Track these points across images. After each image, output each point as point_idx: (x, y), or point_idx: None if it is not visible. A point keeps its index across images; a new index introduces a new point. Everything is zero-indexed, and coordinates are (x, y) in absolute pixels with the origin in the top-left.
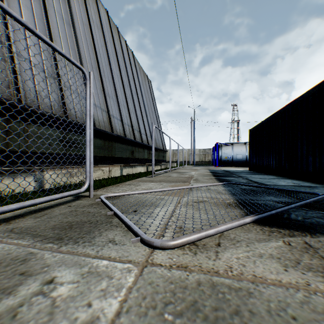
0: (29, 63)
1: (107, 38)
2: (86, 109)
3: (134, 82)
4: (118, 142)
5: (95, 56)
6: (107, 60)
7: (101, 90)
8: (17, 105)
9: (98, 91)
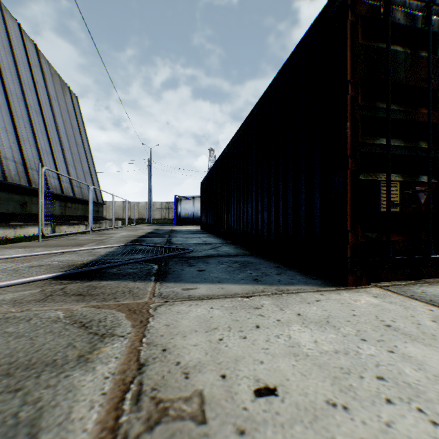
0: None
1: None
2: None
3: (37, 94)
4: None
5: None
6: None
7: None
8: None
9: None
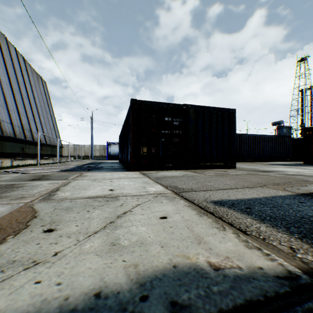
0: None
1: None
2: None
3: (26, 87)
4: (9, 141)
5: None
6: None
7: None
8: None
9: None
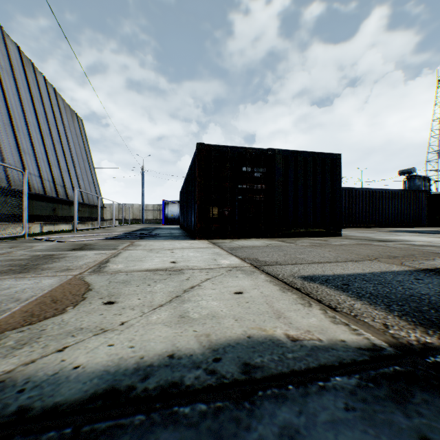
0: None
1: (20, 82)
2: (25, 191)
3: (57, 127)
4: (37, 199)
5: (8, 110)
6: (22, 110)
7: (16, 147)
8: None
9: (13, 149)
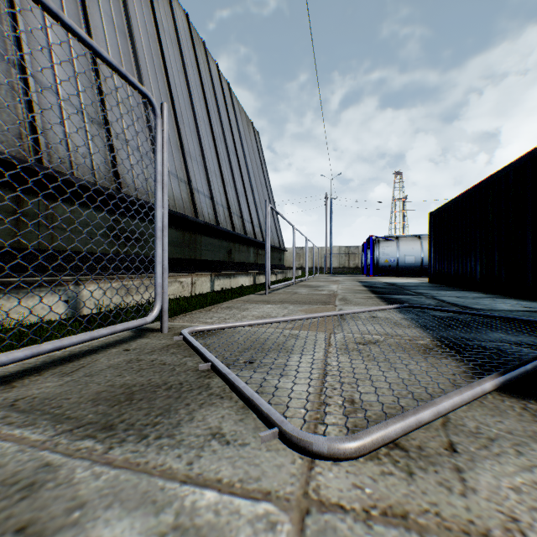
0: (55, 97)
1: (187, 59)
2: (156, 170)
3: (231, 133)
4: (206, 234)
5: (168, 88)
6: (187, 96)
7: (177, 147)
8: (35, 168)
9: (173, 148)
